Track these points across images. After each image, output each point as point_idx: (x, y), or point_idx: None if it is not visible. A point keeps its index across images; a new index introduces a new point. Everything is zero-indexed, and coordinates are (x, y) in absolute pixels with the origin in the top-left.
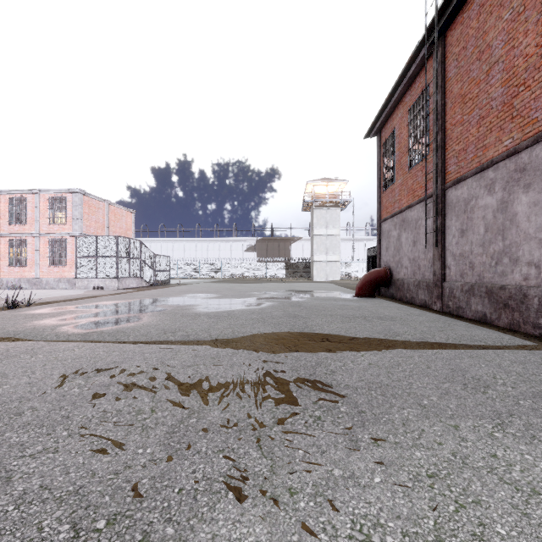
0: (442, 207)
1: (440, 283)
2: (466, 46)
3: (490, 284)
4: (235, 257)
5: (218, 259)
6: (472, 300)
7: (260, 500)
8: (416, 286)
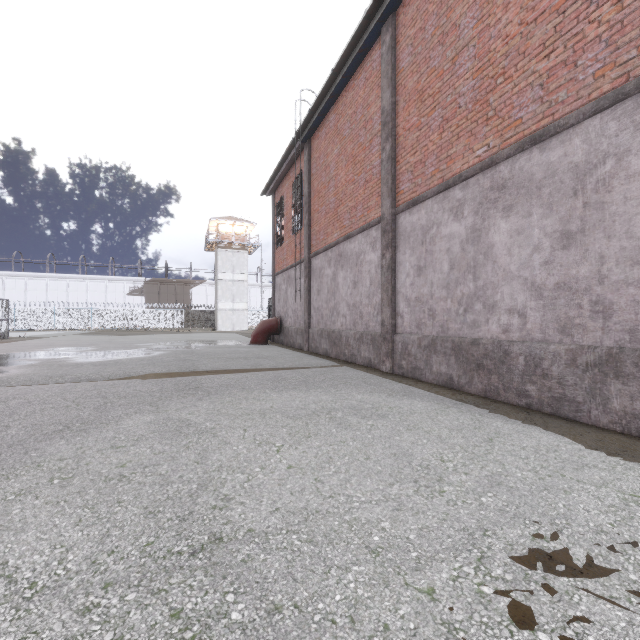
0: (309, 271)
1: (308, 329)
2: (320, 156)
3: (329, 330)
4: (113, 301)
5: (87, 304)
6: (322, 341)
7: (152, 413)
8: (296, 333)
